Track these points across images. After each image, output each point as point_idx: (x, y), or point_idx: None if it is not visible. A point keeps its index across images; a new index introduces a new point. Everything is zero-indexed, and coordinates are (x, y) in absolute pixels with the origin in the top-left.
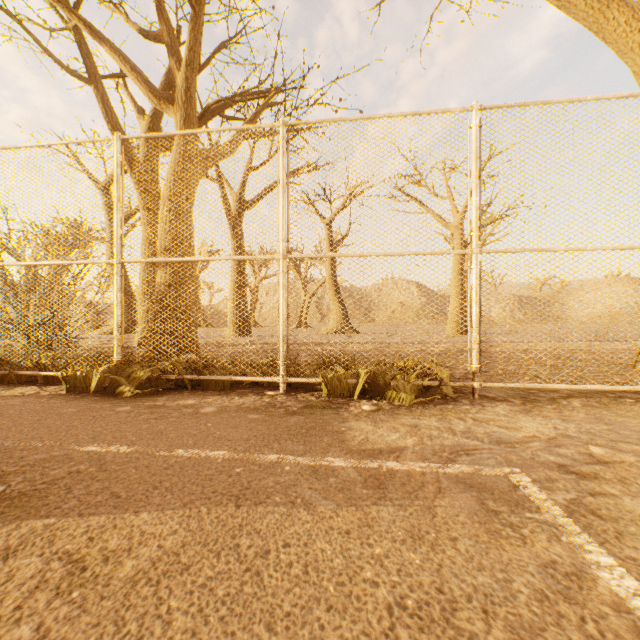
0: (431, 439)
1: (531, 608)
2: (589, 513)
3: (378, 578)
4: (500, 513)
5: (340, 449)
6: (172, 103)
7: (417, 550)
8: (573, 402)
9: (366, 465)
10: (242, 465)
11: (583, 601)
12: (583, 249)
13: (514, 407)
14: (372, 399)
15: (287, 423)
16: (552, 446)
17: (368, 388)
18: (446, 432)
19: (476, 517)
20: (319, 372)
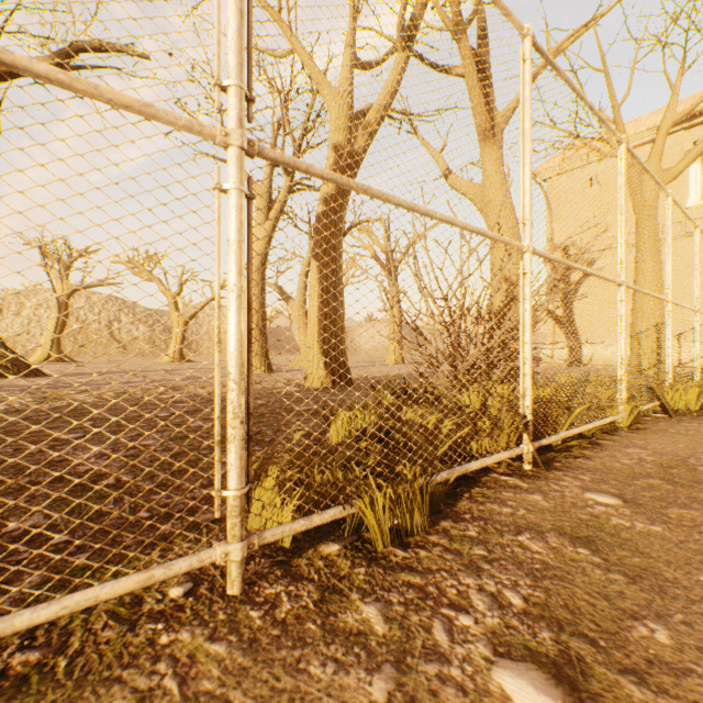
0: None
1: None
2: None
3: None
4: None
5: None
6: (493, 136)
7: None
8: None
9: None
10: None
11: None
12: None
13: None
14: None
15: None
16: None
17: None
18: None
19: None
20: None
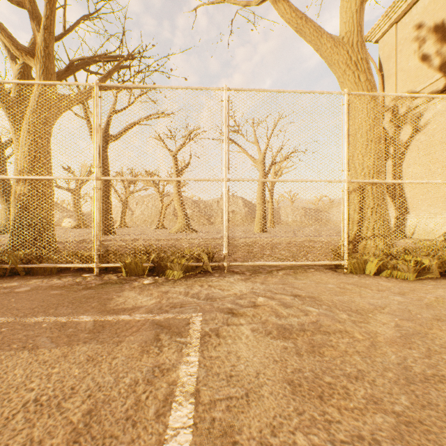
0: (168, 299)
1: (120, 390)
2: (215, 335)
3: (38, 386)
4: (162, 340)
5: (98, 310)
6: (33, 56)
7: (83, 367)
8: (280, 272)
9: (105, 319)
10: (10, 326)
11: (156, 382)
12: (286, 181)
13: (242, 277)
14: (157, 276)
15: (77, 295)
16: (238, 299)
17: (156, 269)
18: (183, 294)
19: (144, 344)
20: (123, 259)
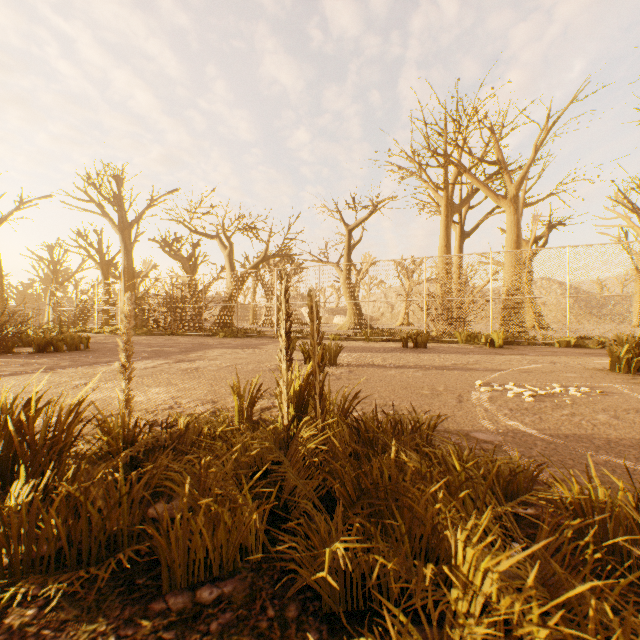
0: None
1: None
2: None
3: None
4: None
5: None
6: (506, 201)
7: None
8: None
9: None
10: None
11: None
12: None
13: None
14: None
15: None
16: None
17: None
18: None
19: None
20: None
